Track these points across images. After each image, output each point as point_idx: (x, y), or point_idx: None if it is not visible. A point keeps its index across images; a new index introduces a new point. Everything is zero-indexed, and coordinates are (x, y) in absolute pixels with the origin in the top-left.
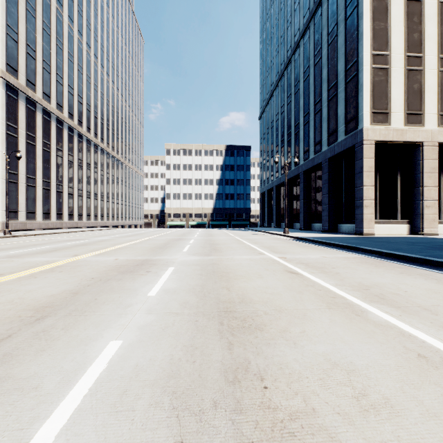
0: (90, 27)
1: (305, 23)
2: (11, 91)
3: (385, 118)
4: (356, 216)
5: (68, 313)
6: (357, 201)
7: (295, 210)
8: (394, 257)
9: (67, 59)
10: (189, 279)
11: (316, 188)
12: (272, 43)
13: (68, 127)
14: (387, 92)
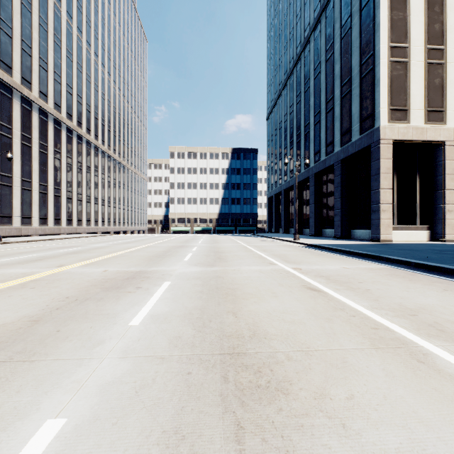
0: (90, 24)
1: (316, 16)
2: (5, 89)
3: (404, 116)
4: (372, 221)
5: (9, 358)
6: (373, 205)
7: (304, 215)
8: (426, 268)
9: (65, 56)
10: (186, 298)
11: (328, 192)
12: (280, 40)
13: (67, 128)
14: (406, 87)
